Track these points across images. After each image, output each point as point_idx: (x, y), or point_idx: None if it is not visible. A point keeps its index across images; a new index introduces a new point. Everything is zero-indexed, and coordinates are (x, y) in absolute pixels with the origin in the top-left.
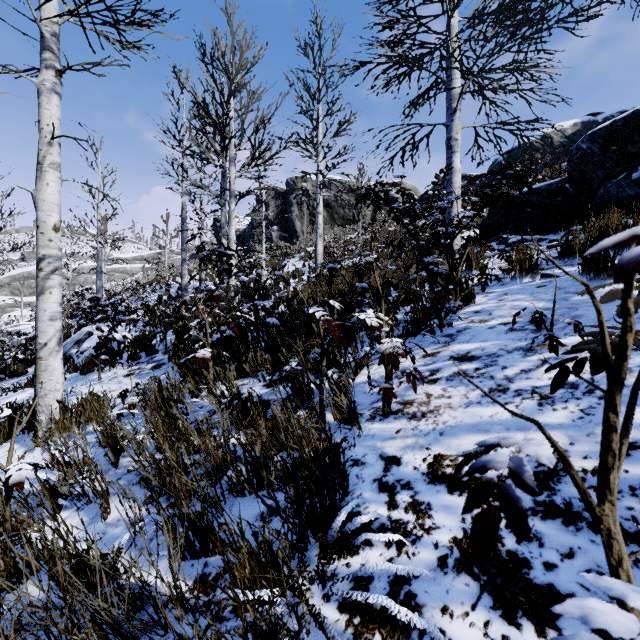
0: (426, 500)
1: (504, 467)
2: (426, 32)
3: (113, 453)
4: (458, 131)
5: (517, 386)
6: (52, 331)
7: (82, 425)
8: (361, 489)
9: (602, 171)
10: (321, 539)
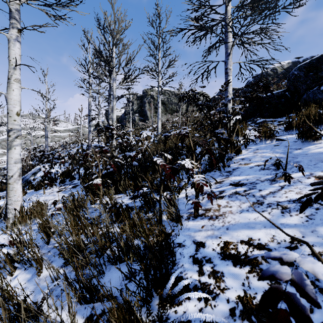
0: (220, 270)
1: (288, 278)
2: (214, 13)
3: (46, 236)
4: (231, 65)
5: (268, 201)
6: (16, 169)
7: (32, 219)
8: (183, 262)
9: (305, 85)
10: (160, 293)
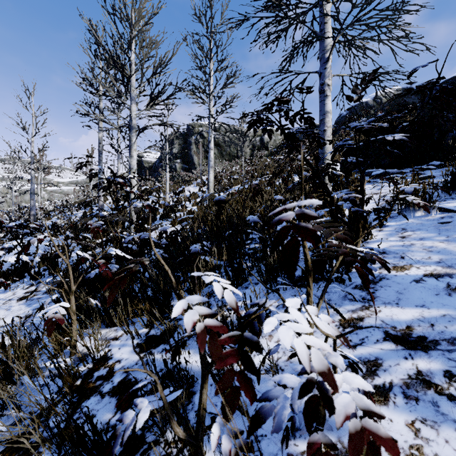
0: None
1: None
2: None
3: None
4: (330, 78)
5: None
6: None
7: None
8: None
9: (453, 114)
10: None
